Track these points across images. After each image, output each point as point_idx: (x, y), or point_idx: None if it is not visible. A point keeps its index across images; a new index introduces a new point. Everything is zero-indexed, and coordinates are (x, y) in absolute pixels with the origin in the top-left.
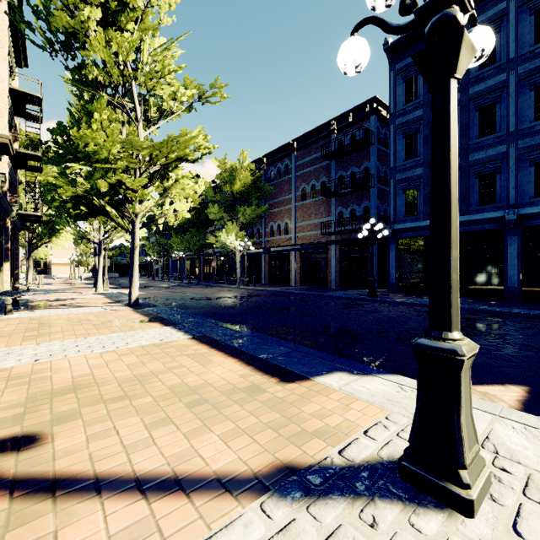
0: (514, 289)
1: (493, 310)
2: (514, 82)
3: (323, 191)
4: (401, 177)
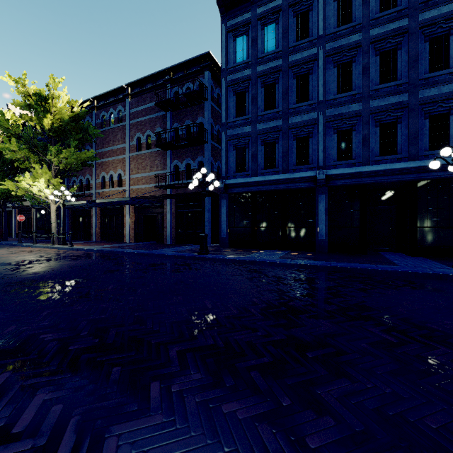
0: (322, 242)
1: (317, 265)
2: (323, 56)
3: (158, 141)
4: (232, 133)
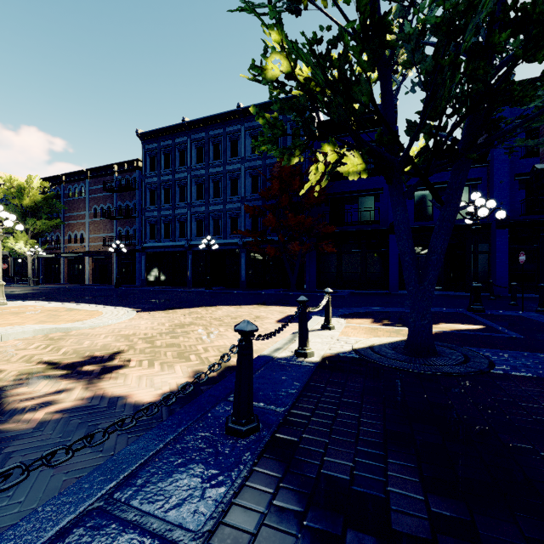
0: (190, 281)
1: (156, 289)
2: (190, 179)
3: (106, 214)
4: (148, 215)
